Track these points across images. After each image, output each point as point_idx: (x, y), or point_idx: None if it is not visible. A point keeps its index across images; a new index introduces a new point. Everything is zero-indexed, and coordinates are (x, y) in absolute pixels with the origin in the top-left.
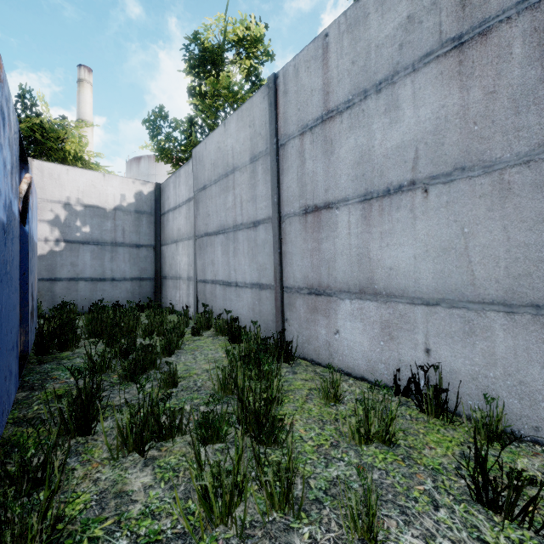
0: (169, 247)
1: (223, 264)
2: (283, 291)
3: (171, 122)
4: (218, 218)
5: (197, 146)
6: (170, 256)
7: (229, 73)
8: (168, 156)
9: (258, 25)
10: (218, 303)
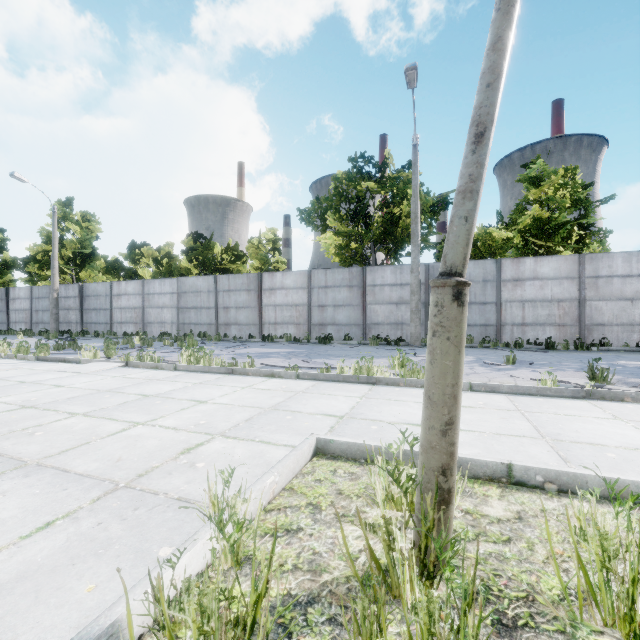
0: None
1: None
2: None
3: None
4: None
5: None
6: None
7: None
8: None
9: (2, 229)
10: None
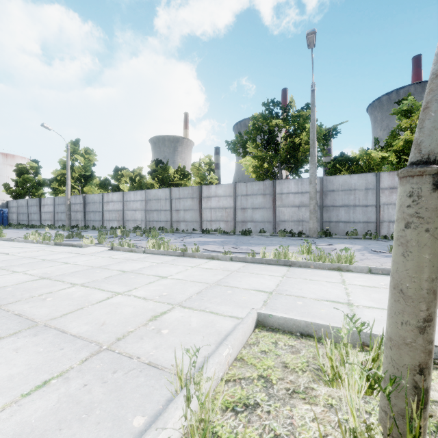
0: (11, 214)
1: (22, 218)
2: (29, 221)
3: (11, 187)
4: (22, 211)
5: (18, 200)
6: (11, 216)
7: (29, 169)
8: (10, 194)
9: (37, 161)
10: (22, 223)
